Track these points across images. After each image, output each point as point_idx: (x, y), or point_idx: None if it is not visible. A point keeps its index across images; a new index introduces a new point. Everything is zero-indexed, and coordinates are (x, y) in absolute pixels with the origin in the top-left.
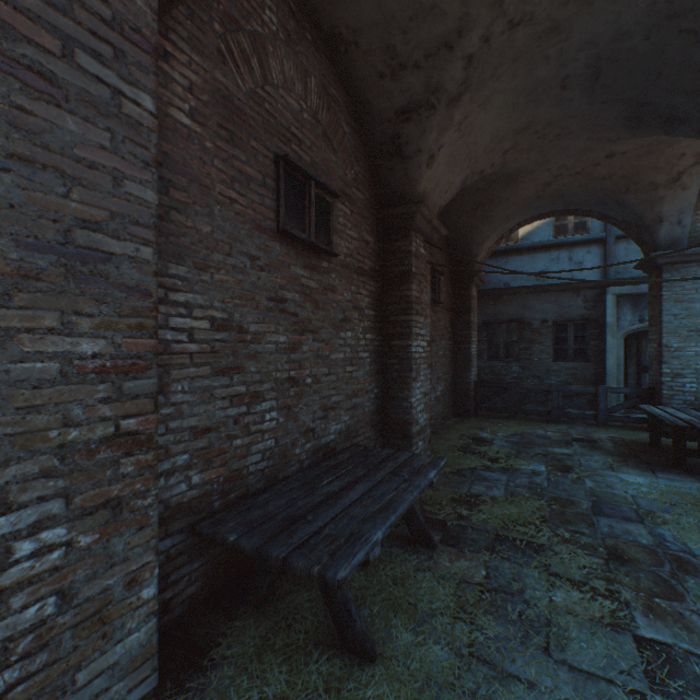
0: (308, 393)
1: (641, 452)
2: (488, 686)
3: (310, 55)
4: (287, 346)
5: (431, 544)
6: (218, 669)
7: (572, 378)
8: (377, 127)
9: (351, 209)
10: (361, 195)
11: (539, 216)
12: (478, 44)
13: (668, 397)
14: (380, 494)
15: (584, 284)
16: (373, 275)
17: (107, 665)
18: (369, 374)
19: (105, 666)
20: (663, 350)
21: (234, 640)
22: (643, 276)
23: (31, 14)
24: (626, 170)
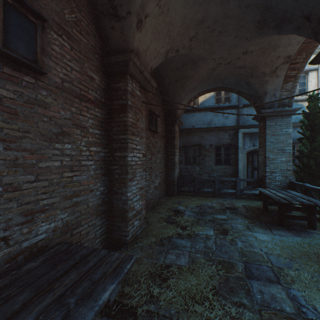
0: None
1: (260, 214)
2: None
3: None
4: None
5: None
6: None
7: (223, 173)
8: None
9: (71, 45)
10: (84, 39)
11: (209, 90)
12: None
13: (269, 183)
14: None
15: (229, 127)
16: (99, 104)
17: None
18: (94, 177)
19: None
20: (266, 159)
21: None
22: (254, 124)
23: None
24: (252, 63)
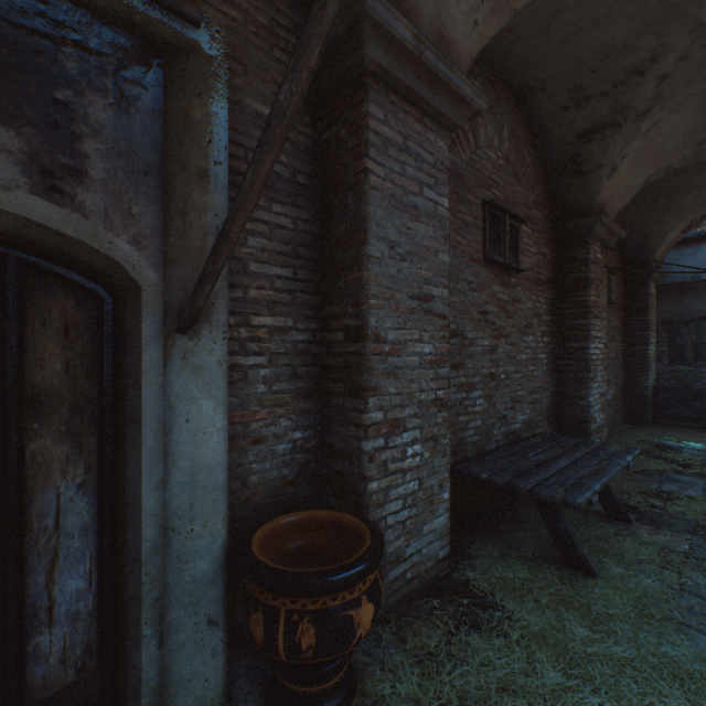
0: (502, 386)
1: None
2: (701, 608)
3: (502, 111)
4: (488, 348)
5: (626, 519)
6: (477, 559)
7: None
8: (556, 151)
9: (531, 228)
10: (539, 214)
11: None
12: (673, 63)
13: None
14: (584, 465)
15: None
16: (548, 283)
17: (432, 528)
18: (545, 374)
19: (431, 529)
20: None
21: (480, 547)
22: None
23: (411, 178)
24: None
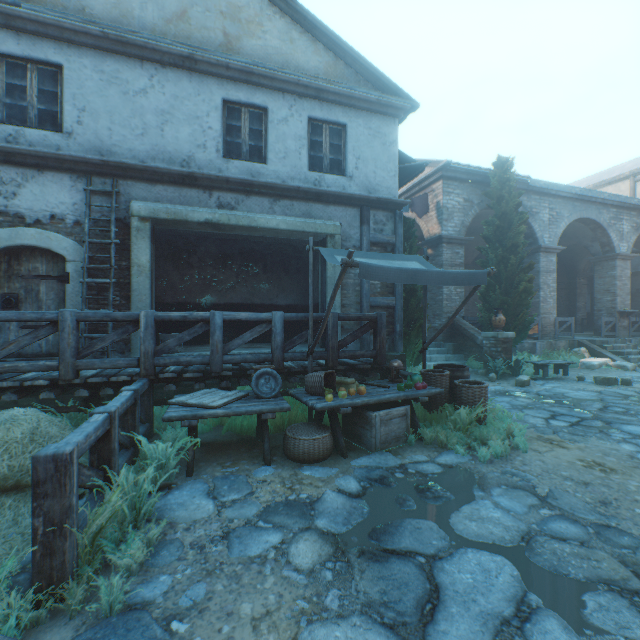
0: None
1: None
2: None
3: None
4: None
5: None
6: None
7: None
8: None
9: None
10: None
11: None
12: None
13: None
14: None
15: None
16: None
17: None
18: None
19: None
20: None
21: None
22: None
23: None
24: None
